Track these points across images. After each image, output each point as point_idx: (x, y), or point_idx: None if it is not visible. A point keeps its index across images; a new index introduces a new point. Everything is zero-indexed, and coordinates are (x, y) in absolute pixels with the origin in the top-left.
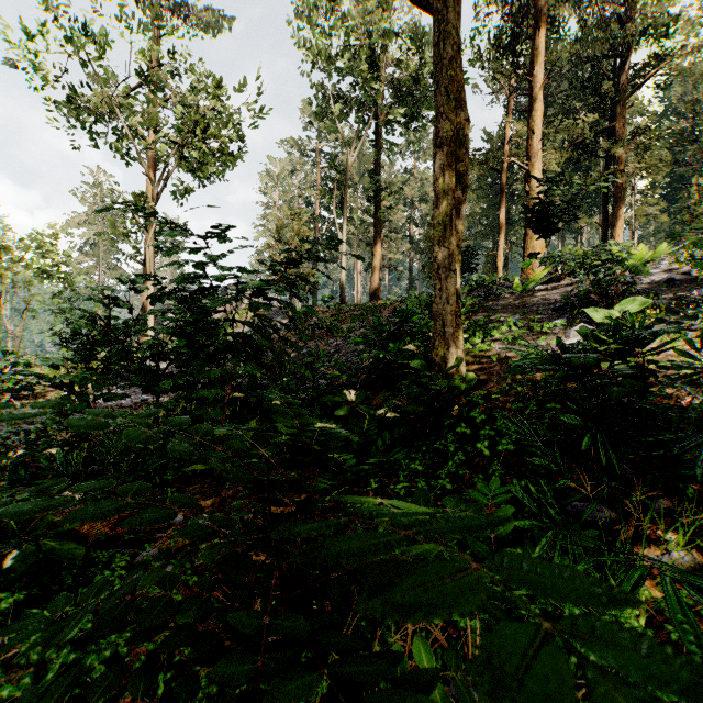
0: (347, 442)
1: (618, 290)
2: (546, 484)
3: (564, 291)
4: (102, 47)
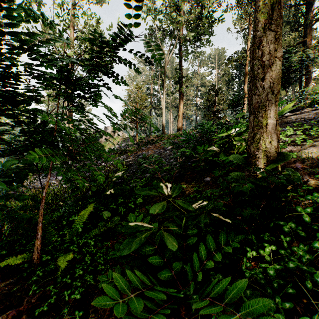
0: None
1: None
2: None
3: (314, 113)
4: (41, 2)
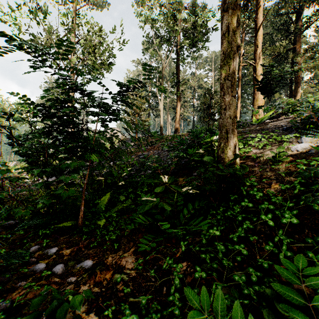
0: (163, 208)
1: None
2: None
3: (285, 121)
4: (46, 12)
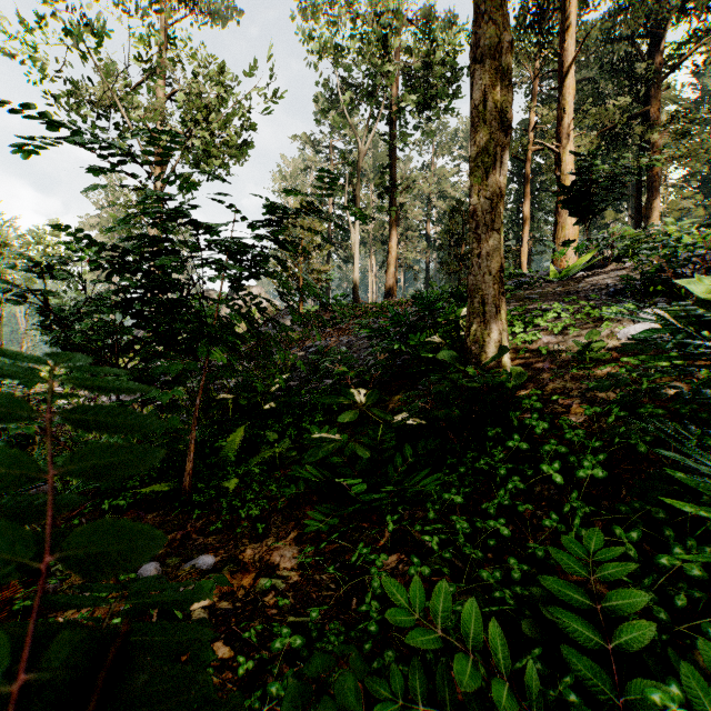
0: (356, 456)
1: (705, 263)
2: (709, 554)
3: (615, 275)
4: (103, 32)
